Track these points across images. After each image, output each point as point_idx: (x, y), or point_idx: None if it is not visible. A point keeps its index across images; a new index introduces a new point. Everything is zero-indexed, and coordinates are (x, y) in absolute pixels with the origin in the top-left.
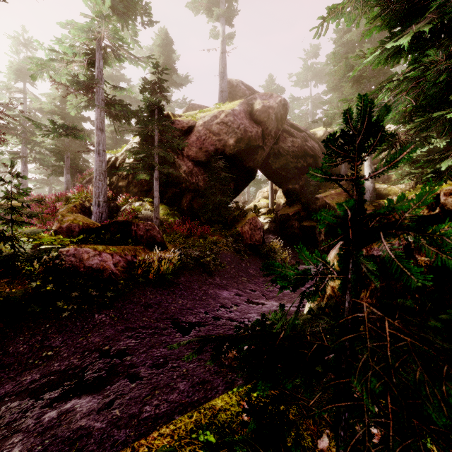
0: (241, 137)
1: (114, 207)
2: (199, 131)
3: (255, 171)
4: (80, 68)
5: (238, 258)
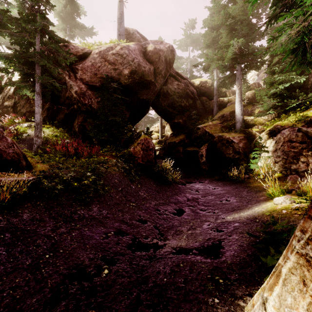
0: (135, 69)
1: None
2: (94, 58)
3: (148, 106)
4: None
5: (128, 179)
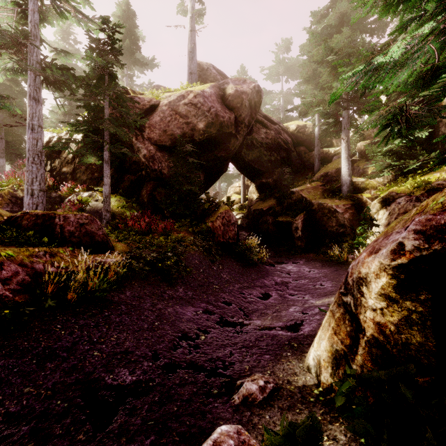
0: (212, 121)
1: (55, 197)
2: (163, 111)
3: (227, 163)
4: (9, 21)
5: (208, 259)
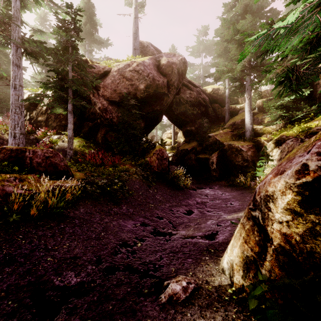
0: (150, 84)
1: (33, 139)
2: (114, 76)
3: (161, 115)
4: None
5: (146, 185)
